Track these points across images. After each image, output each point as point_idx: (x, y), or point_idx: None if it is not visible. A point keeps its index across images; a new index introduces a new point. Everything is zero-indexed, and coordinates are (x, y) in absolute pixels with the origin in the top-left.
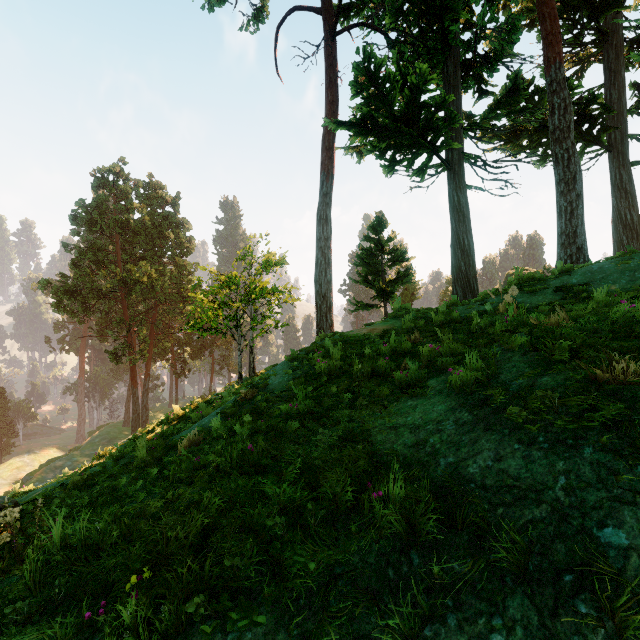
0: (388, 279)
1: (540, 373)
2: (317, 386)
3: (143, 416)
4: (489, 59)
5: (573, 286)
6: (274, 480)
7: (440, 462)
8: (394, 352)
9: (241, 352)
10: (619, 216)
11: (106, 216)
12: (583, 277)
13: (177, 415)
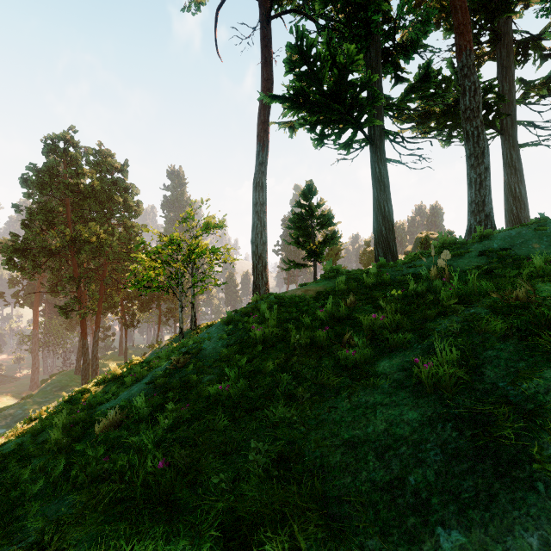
0: (317, 241)
1: (546, 374)
2: (252, 357)
3: (93, 365)
4: (406, 48)
5: (496, 250)
6: (183, 544)
7: (438, 535)
8: (331, 318)
9: (182, 308)
10: (510, 189)
11: (57, 180)
12: (503, 242)
13: (114, 374)
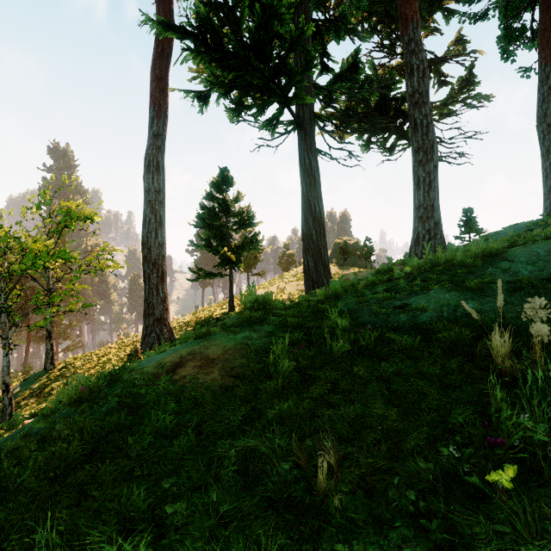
0: (234, 244)
1: None
2: None
3: None
4: (337, 22)
5: (539, 282)
6: None
7: None
8: None
9: (8, 351)
10: None
11: None
12: (534, 266)
13: None
